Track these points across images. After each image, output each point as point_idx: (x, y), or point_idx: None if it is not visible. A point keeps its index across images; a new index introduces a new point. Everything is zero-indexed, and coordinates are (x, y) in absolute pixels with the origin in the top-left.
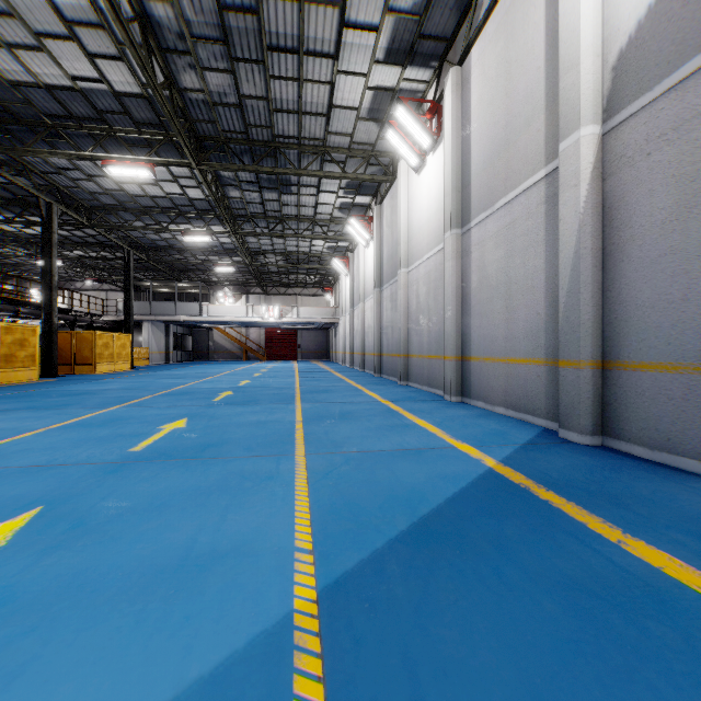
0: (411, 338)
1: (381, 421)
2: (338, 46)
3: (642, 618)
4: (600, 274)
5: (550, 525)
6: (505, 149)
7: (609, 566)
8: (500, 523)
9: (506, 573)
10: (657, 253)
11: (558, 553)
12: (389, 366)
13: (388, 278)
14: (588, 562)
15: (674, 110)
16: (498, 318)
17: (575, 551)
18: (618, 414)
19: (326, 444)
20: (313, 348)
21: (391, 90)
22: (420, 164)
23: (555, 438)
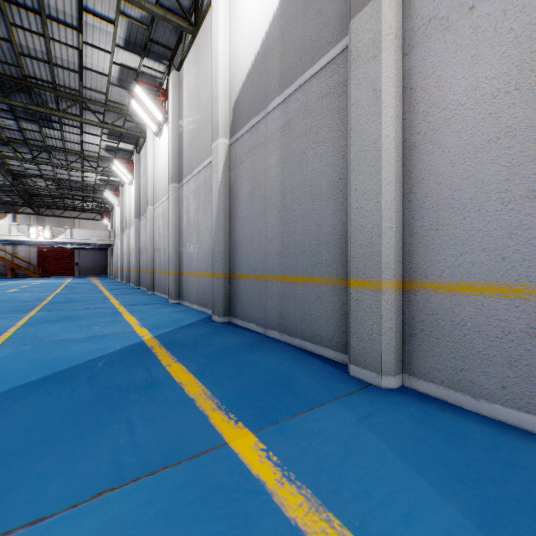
0: (155, 259)
1: (98, 319)
2: (80, 23)
3: (132, 393)
4: (229, 224)
5: (139, 363)
6: (197, 137)
7: (146, 376)
8: (109, 367)
9: (79, 389)
10: (245, 216)
11: (125, 375)
12: (144, 280)
13: (143, 212)
14: (137, 376)
15: (249, 142)
16: (194, 246)
17: (136, 373)
18: (234, 303)
19: (28, 339)
20: (92, 266)
21: (135, 70)
22: (158, 131)
23: (208, 320)
